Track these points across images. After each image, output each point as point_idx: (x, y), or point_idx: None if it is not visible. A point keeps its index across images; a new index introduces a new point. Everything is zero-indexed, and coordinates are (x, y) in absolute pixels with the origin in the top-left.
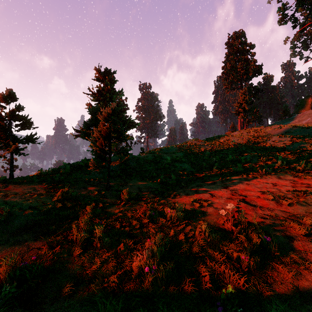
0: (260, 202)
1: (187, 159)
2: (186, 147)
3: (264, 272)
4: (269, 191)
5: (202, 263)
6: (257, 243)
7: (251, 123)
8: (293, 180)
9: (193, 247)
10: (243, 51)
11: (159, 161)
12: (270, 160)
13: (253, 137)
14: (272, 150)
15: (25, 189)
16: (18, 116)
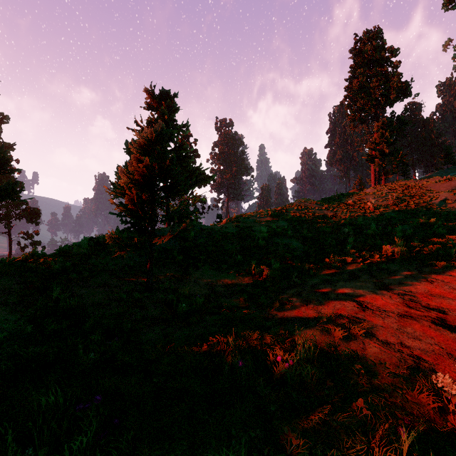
0: None
1: (296, 231)
2: (292, 213)
3: None
4: None
5: None
6: None
7: (390, 175)
8: None
9: None
10: (379, 61)
11: (247, 235)
12: (451, 233)
13: (404, 195)
14: (448, 216)
15: None
16: None
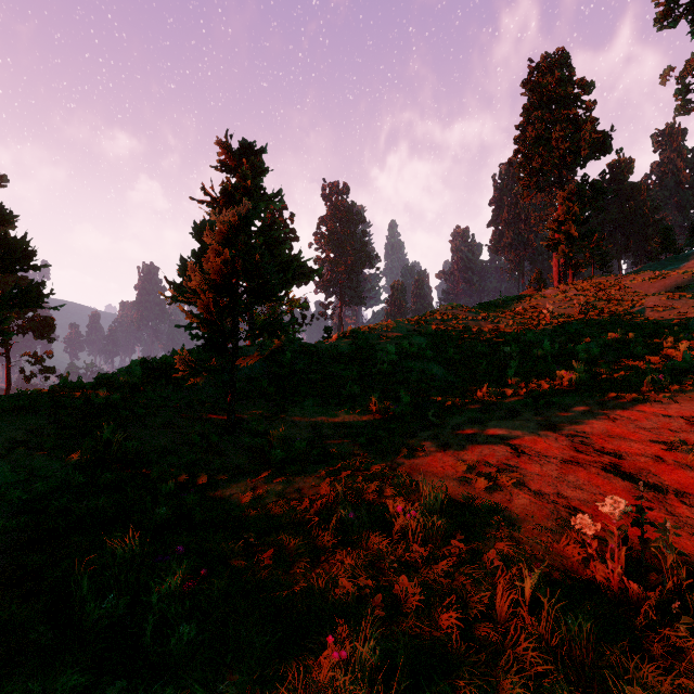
0: (669, 475)
1: (438, 351)
2: (434, 325)
3: None
4: (685, 441)
5: None
6: None
7: (582, 269)
8: None
9: (501, 677)
10: (564, 100)
11: (368, 357)
12: (654, 355)
13: (597, 299)
14: (654, 329)
15: (2, 430)
16: None
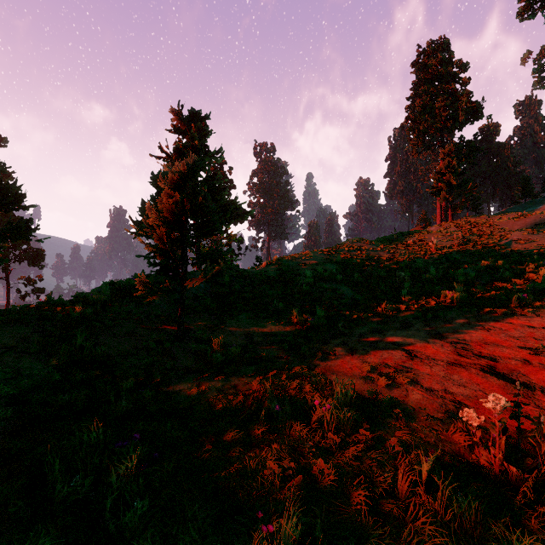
0: (535, 375)
1: (346, 275)
2: (342, 254)
3: None
4: None
5: None
6: None
7: (459, 210)
8: None
9: None
10: (445, 77)
11: (290, 280)
12: (518, 278)
13: (472, 234)
14: (518, 258)
15: None
16: None
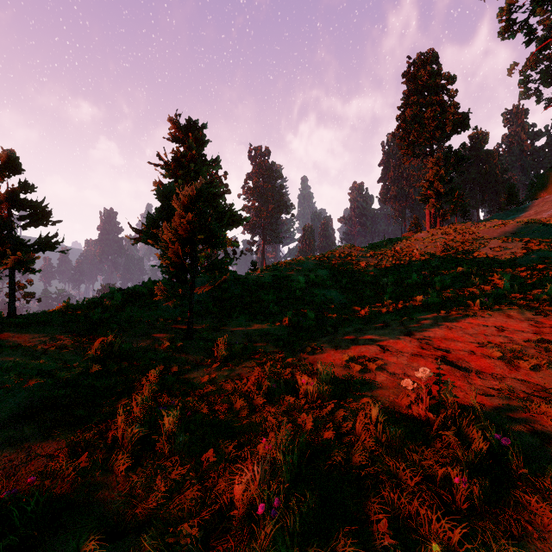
0: (475, 362)
1: (336, 281)
2: (334, 261)
3: (503, 514)
4: (491, 341)
5: (373, 490)
6: (483, 449)
7: (449, 216)
8: (534, 321)
9: (353, 456)
10: (434, 89)
11: (285, 285)
12: (488, 283)
13: (455, 241)
14: (491, 265)
15: (34, 337)
16: (23, 202)
